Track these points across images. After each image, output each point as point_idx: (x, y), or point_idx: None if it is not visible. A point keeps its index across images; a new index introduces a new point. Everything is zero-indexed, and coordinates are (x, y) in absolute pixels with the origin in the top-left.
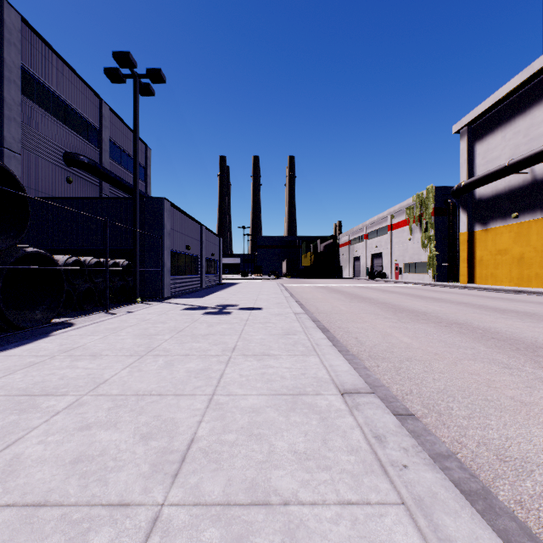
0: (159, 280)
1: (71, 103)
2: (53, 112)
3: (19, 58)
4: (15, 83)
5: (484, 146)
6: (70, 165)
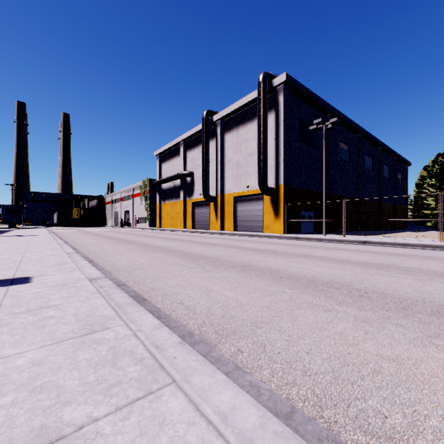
0: None
1: None
2: None
3: None
4: None
5: (164, 166)
6: None
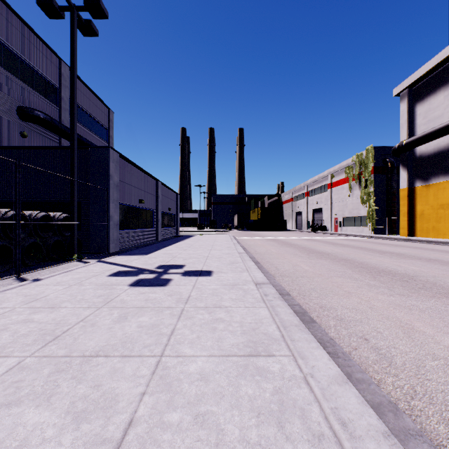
0: (104, 234)
1: (26, 58)
2: (5, 65)
3: None
4: None
5: (426, 106)
6: (25, 119)
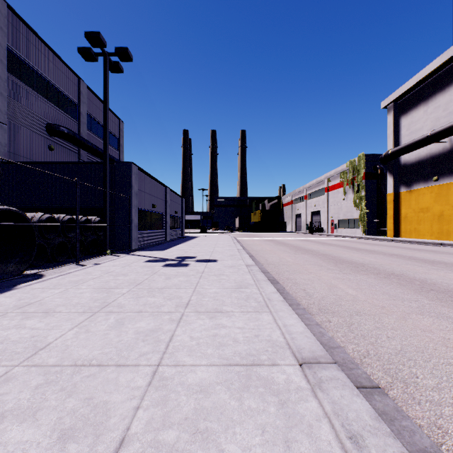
0: (127, 234)
1: (53, 81)
2: (37, 88)
3: (6, 40)
4: (2, 62)
5: (409, 119)
6: (52, 134)
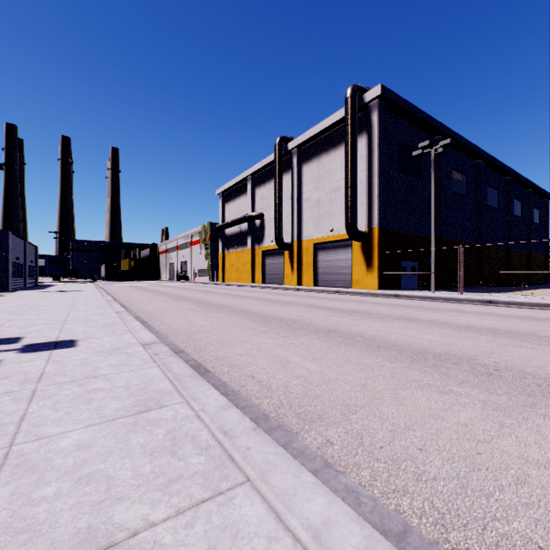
0: (5, 280)
1: None
2: None
3: None
4: None
5: (228, 207)
6: None
